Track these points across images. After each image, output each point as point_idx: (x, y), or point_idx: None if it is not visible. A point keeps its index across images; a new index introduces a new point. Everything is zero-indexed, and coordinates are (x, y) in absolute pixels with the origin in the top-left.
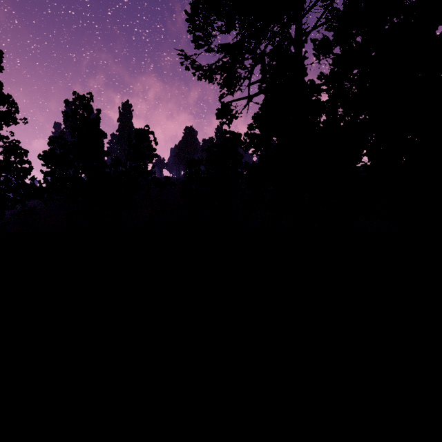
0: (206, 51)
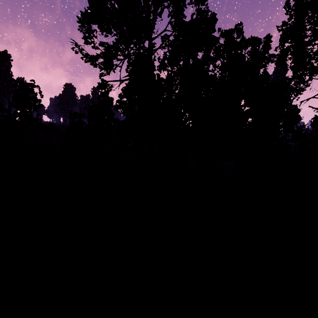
0: (92, 48)
